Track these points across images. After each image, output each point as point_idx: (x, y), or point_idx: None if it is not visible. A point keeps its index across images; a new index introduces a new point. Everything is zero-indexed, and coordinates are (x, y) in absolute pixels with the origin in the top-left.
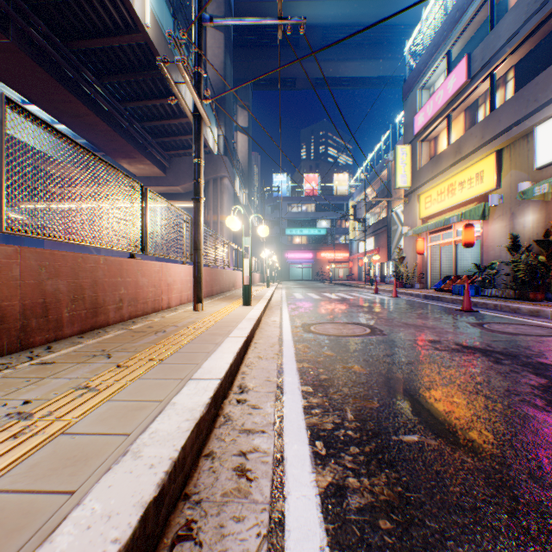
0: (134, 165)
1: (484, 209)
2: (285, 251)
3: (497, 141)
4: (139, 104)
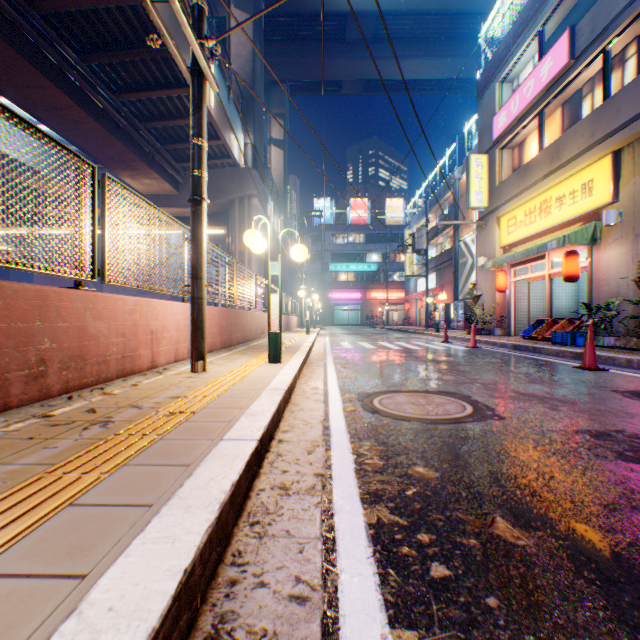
0: (137, 179)
1: (594, 230)
2: (329, 290)
3: (615, 137)
4: (139, 96)
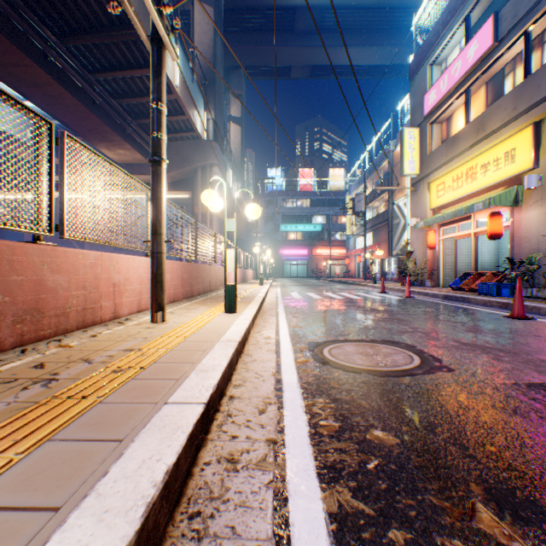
0: (112, 149)
1: (516, 193)
2: (280, 247)
3: (536, 110)
4: (113, 76)
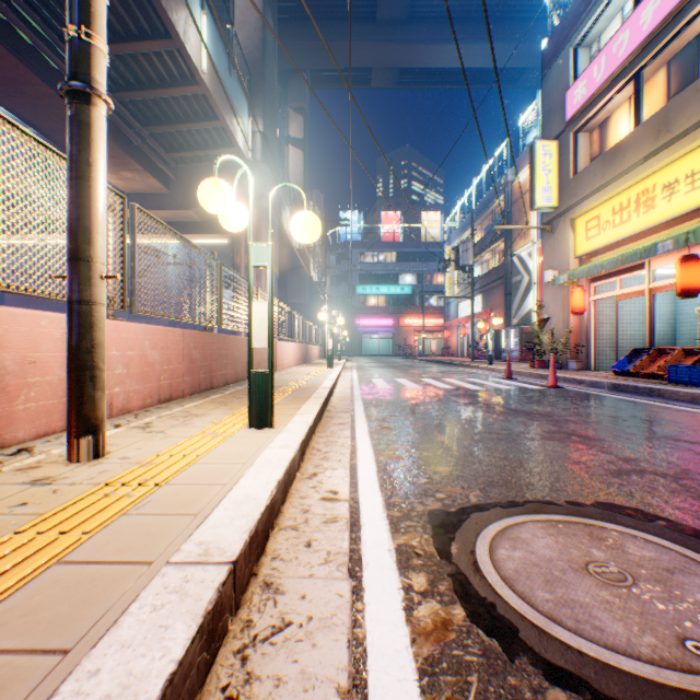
0: (114, 171)
1: None
2: (356, 316)
3: None
4: None
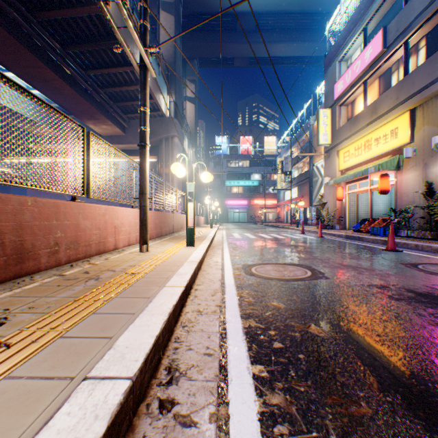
0: (98, 125)
1: (398, 160)
2: (225, 199)
3: (411, 100)
4: (100, 72)
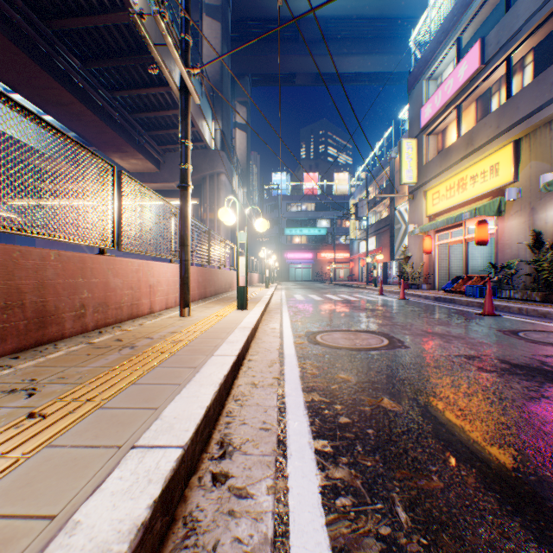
0: (126, 159)
1: (499, 204)
2: (285, 251)
3: (515, 129)
4: (129, 93)
